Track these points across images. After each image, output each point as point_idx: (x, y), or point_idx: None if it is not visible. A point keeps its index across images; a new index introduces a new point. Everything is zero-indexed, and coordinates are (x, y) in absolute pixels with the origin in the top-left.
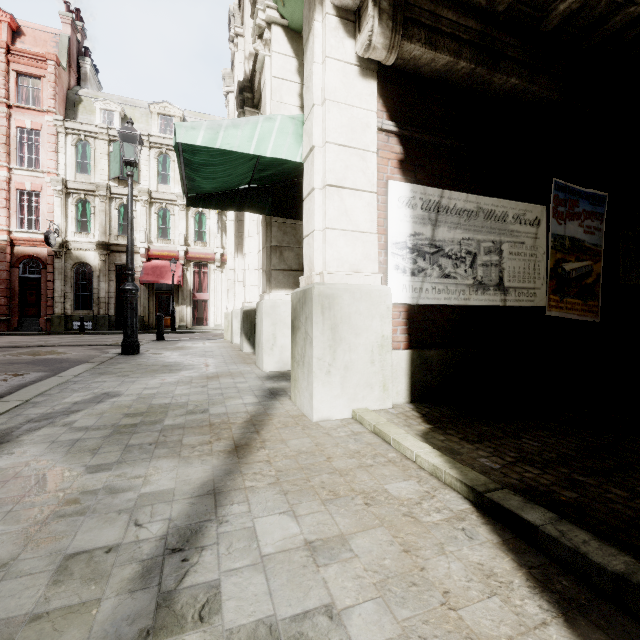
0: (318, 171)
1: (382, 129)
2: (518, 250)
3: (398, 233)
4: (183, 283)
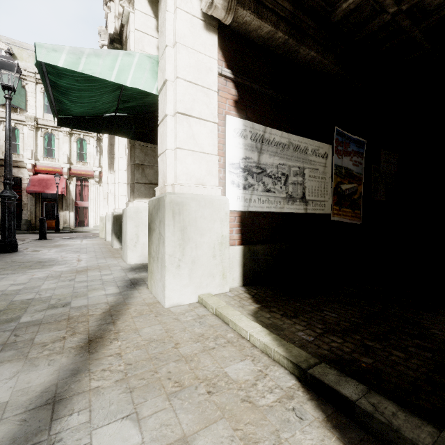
0: (170, 101)
1: (222, 74)
2: (314, 174)
3: (234, 156)
4: (66, 193)
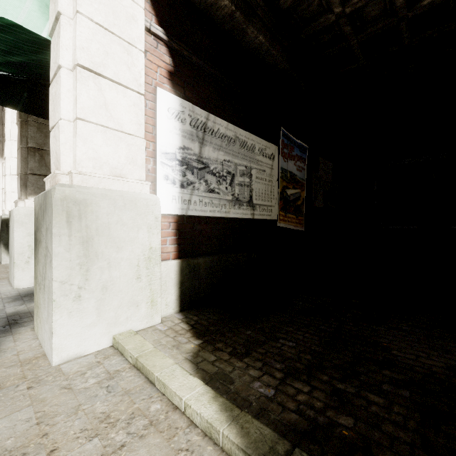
0: (66, 46)
1: (150, 31)
2: (262, 176)
3: (168, 143)
4: None
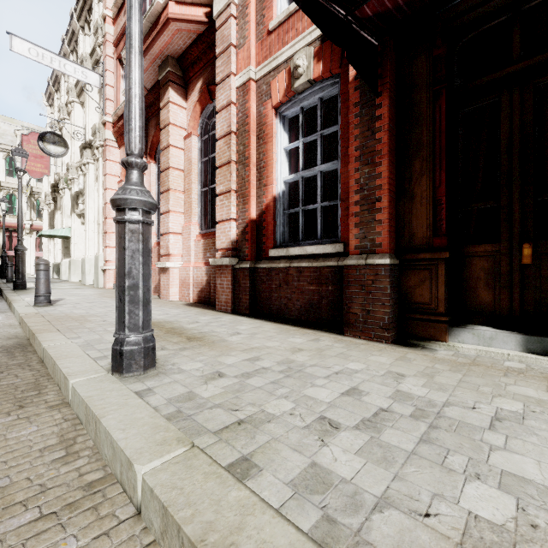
0: (73, 241)
1: None
2: None
3: None
4: None
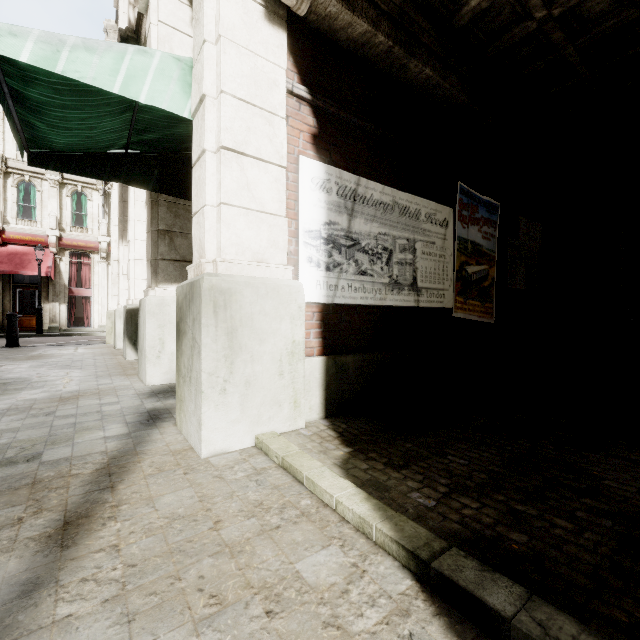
0: (211, 128)
1: (293, 92)
2: (430, 250)
3: (311, 220)
4: (55, 275)
